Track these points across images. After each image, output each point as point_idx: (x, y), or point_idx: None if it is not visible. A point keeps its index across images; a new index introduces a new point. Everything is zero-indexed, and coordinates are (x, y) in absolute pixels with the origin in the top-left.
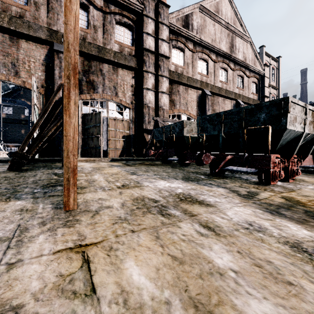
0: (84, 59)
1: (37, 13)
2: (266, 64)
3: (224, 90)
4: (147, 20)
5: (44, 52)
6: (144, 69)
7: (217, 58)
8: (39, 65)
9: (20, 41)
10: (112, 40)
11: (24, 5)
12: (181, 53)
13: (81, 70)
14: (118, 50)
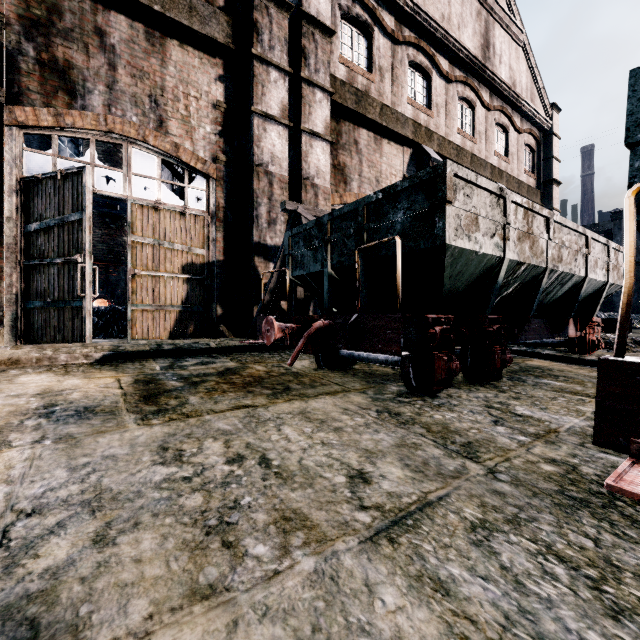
0: None
1: None
2: (555, 103)
3: (470, 154)
4: None
5: None
6: (255, 50)
7: (453, 69)
8: None
9: None
10: None
11: None
12: (363, 37)
13: (14, 17)
14: None
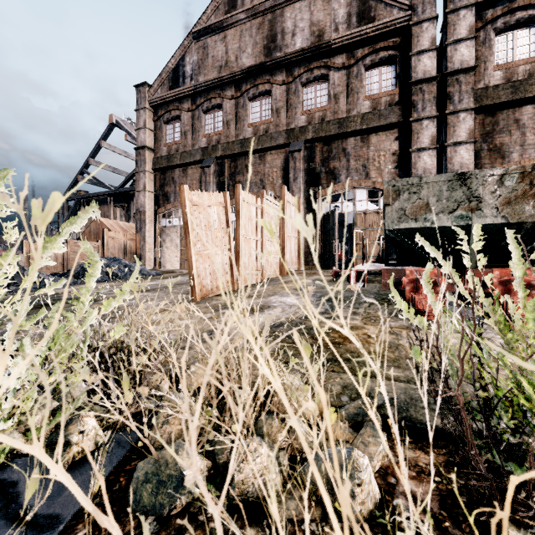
0: (322, 145)
1: (278, 120)
2: None
3: None
4: (420, 28)
5: (284, 157)
6: (411, 118)
7: None
8: (280, 172)
9: (266, 156)
10: (359, 100)
11: (269, 118)
12: (529, 28)
13: (319, 161)
14: (370, 108)
